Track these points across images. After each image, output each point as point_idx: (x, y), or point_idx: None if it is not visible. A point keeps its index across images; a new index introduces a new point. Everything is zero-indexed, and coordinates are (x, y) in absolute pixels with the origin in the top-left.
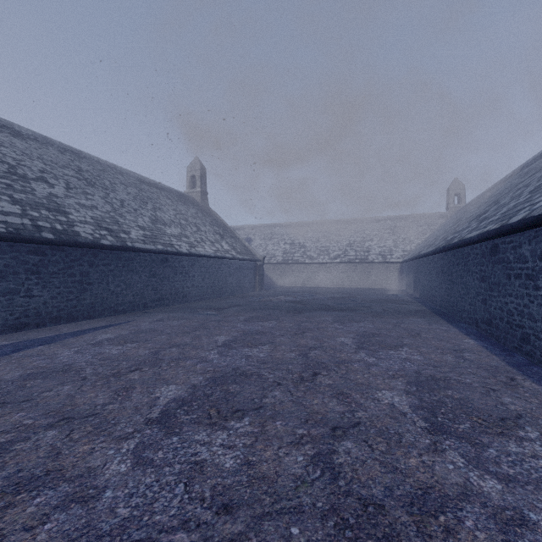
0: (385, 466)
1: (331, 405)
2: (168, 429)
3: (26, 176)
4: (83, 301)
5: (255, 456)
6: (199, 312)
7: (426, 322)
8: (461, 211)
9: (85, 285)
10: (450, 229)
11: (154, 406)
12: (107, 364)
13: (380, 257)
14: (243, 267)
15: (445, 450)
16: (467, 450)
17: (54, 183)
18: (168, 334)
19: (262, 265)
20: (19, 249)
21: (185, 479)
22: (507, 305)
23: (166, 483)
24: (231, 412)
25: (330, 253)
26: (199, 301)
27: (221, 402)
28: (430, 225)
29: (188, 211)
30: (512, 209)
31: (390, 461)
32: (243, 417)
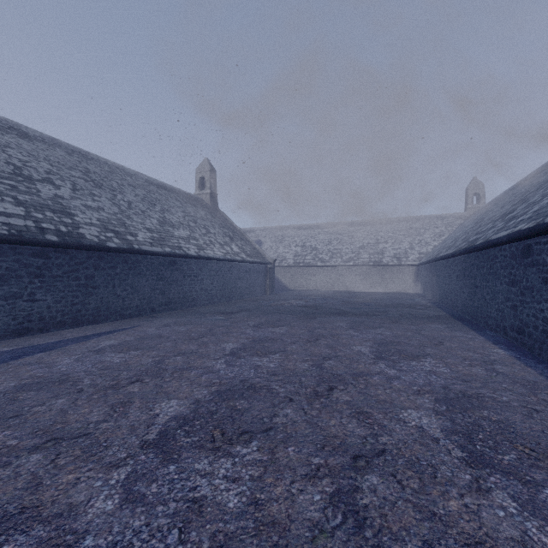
0: (420, 510)
1: (350, 427)
2: (166, 455)
3: (32, 177)
4: (88, 306)
5: (263, 492)
6: (207, 317)
7: (448, 329)
8: (481, 211)
9: (90, 289)
10: (471, 230)
11: (152, 425)
12: (106, 374)
13: (395, 259)
14: (253, 270)
15: (490, 490)
16: (517, 491)
17: (60, 184)
18: (174, 340)
19: (272, 268)
20: (21, 252)
21: (180, 523)
22: (543, 312)
23: (157, 528)
24: (237, 433)
25: (343, 256)
26: (208, 305)
27: (226, 422)
28: (448, 226)
29: (197, 213)
30: (547, 207)
31: (426, 504)
32: (250, 441)
